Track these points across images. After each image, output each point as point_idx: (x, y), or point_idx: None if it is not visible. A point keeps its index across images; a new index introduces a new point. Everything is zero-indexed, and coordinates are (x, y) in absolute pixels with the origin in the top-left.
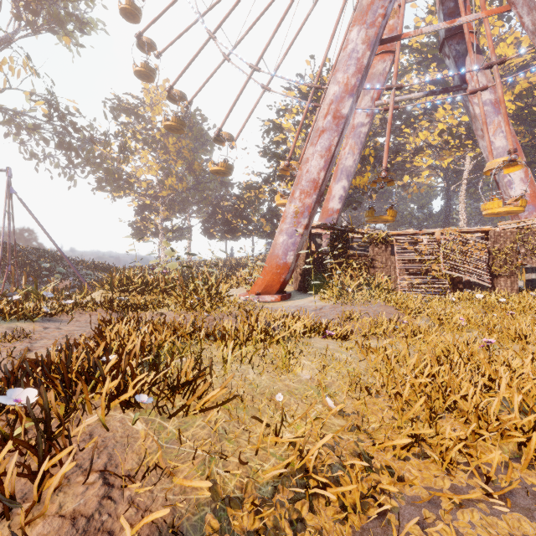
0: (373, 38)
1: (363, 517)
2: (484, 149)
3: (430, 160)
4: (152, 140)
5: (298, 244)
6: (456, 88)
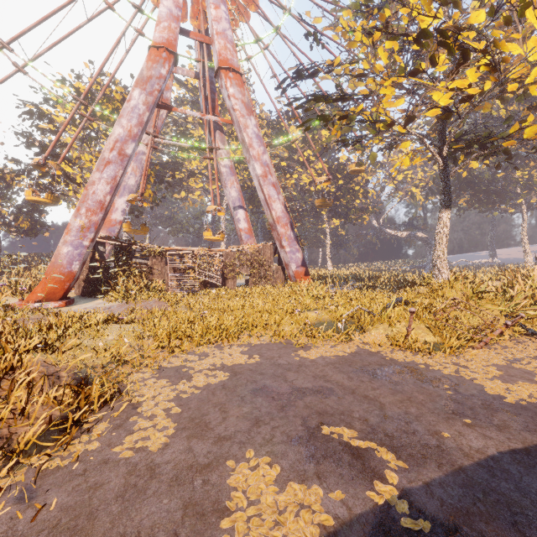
0: (152, 104)
1: (141, 367)
2: (226, 195)
3: (201, 184)
4: None
5: (84, 254)
6: (210, 150)
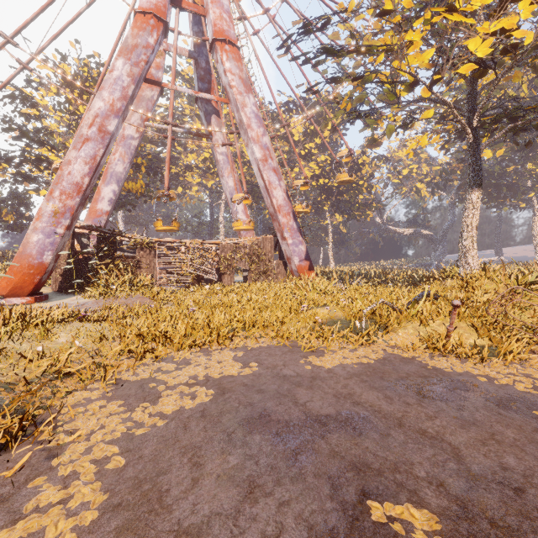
0: (138, 77)
1: (92, 381)
2: (223, 185)
3: (199, 179)
4: None
5: (58, 244)
6: (206, 136)
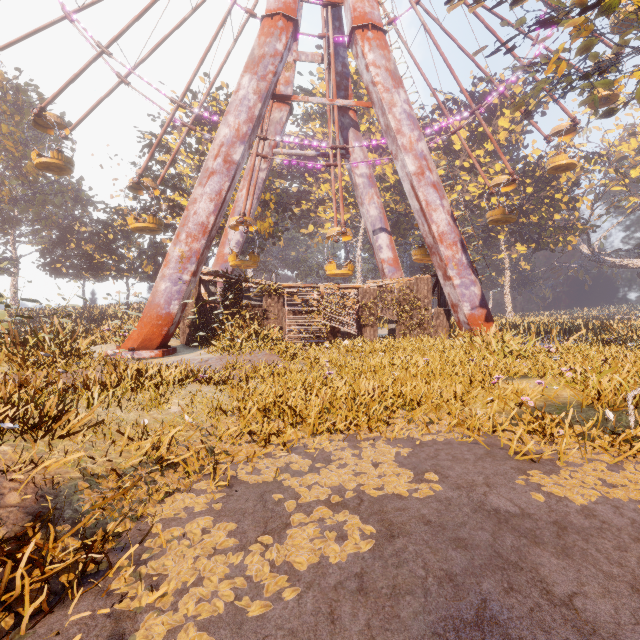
0: (265, 92)
1: (201, 475)
2: (363, 215)
3: (332, 213)
4: None
5: (184, 292)
6: (342, 156)
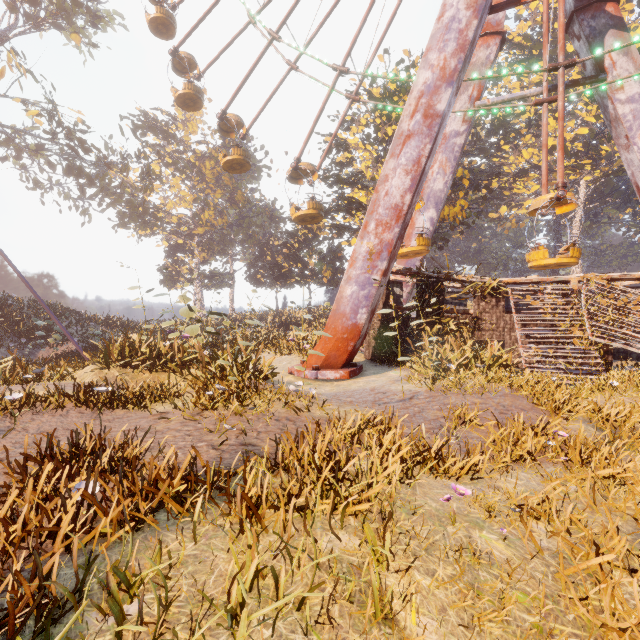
0: (483, 1)
1: None
2: (629, 164)
3: (536, 185)
4: (185, 164)
5: (373, 297)
6: (591, 79)
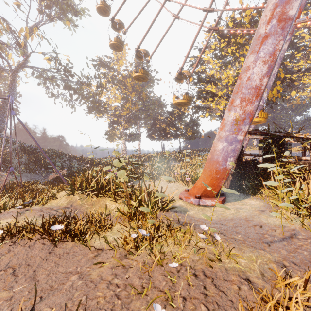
0: None
1: None
2: None
3: None
4: (117, 80)
5: (238, 150)
6: None
